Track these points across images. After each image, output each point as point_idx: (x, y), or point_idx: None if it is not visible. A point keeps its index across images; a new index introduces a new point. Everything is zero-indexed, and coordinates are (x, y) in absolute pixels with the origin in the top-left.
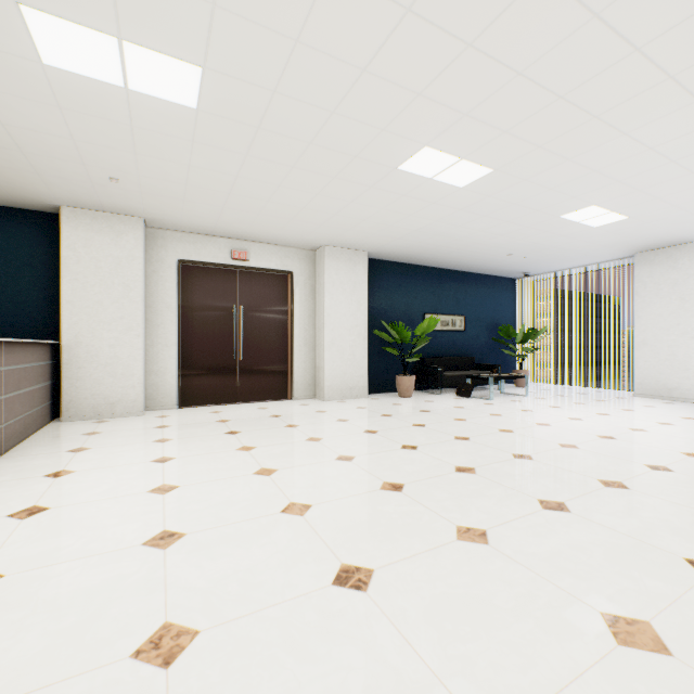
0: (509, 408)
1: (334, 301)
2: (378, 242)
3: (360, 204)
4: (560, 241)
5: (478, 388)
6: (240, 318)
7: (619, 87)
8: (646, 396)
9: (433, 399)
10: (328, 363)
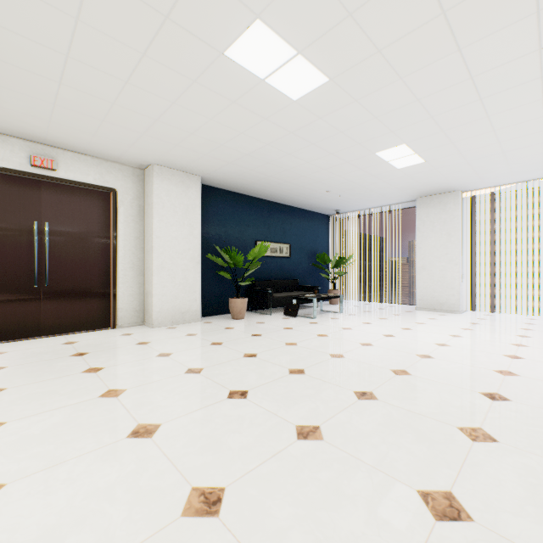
0: (331, 326)
1: (164, 224)
2: (211, 165)
3: (185, 108)
4: (369, 180)
5: (302, 307)
6: (44, 237)
7: None
8: (425, 309)
9: (264, 320)
10: (157, 288)
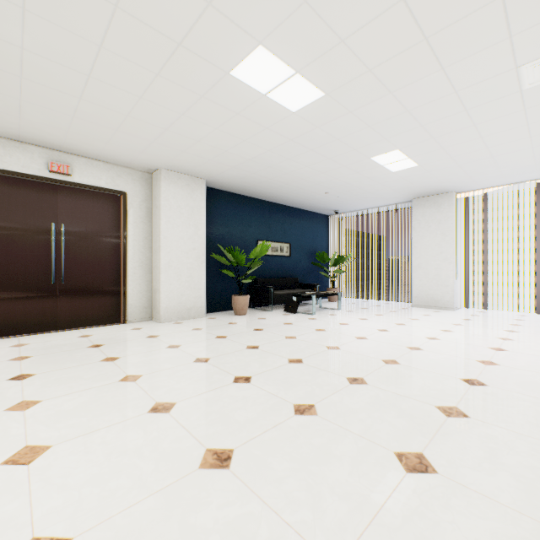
0: (329, 322)
1: (171, 225)
2: (215, 169)
3: (192, 119)
4: (366, 183)
5: (301, 304)
6: (60, 237)
7: None
8: (421, 306)
9: (265, 316)
10: (164, 285)
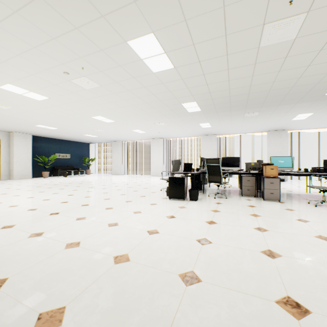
0: (74, 178)
1: (18, 149)
2: (35, 133)
3: (26, 128)
4: (90, 138)
5: (74, 175)
6: None
7: (71, 126)
8: (114, 174)
9: (55, 178)
10: (15, 168)
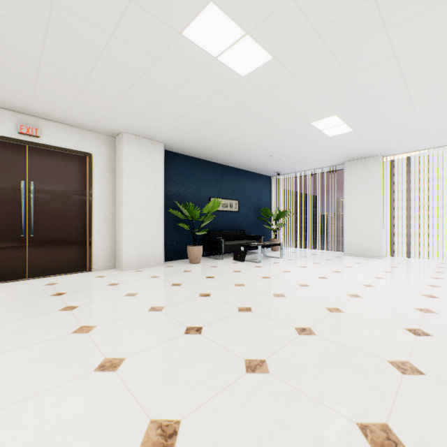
0: (273, 270)
1: (132, 183)
2: (172, 133)
3: (149, 83)
4: (305, 147)
5: (248, 253)
6: (30, 193)
7: None
8: (351, 255)
9: (216, 264)
10: (126, 237)
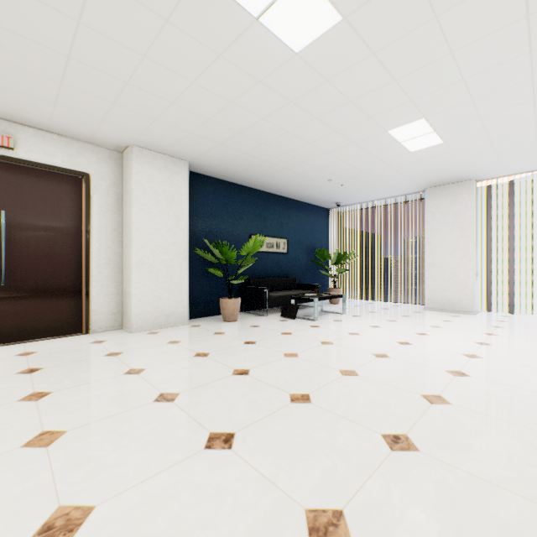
0: (336, 331)
1: (145, 214)
2: (198, 147)
3: (159, 64)
4: (376, 167)
5: (300, 306)
6: (0, 227)
7: None
8: (435, 309)
9: (259, 323)
10: (136, 287)
